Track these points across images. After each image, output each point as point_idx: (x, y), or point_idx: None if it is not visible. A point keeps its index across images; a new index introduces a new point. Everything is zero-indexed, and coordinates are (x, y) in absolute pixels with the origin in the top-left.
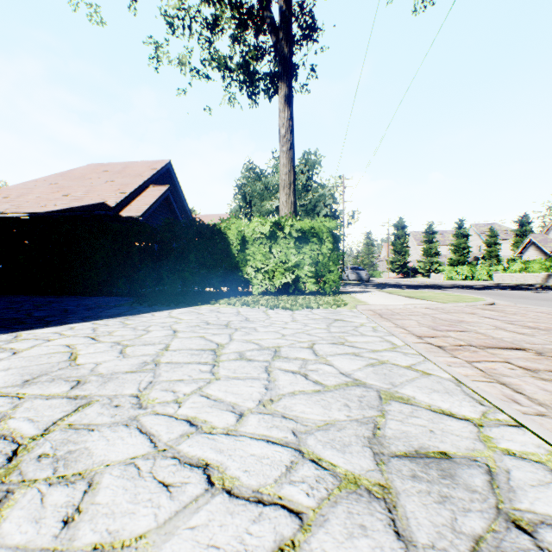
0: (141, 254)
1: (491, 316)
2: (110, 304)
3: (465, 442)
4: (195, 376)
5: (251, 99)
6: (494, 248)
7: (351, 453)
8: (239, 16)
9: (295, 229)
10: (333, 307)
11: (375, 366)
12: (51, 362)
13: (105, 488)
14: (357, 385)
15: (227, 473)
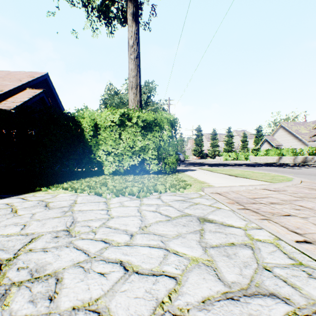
0: None
1: None
2: None
3: None
4: None
5: (107, 26)
6: (245, 143)
7: None
8: None
9: (141, 120)
10: (181, 190)
11: None
12: None
13: None
14: None
15: None
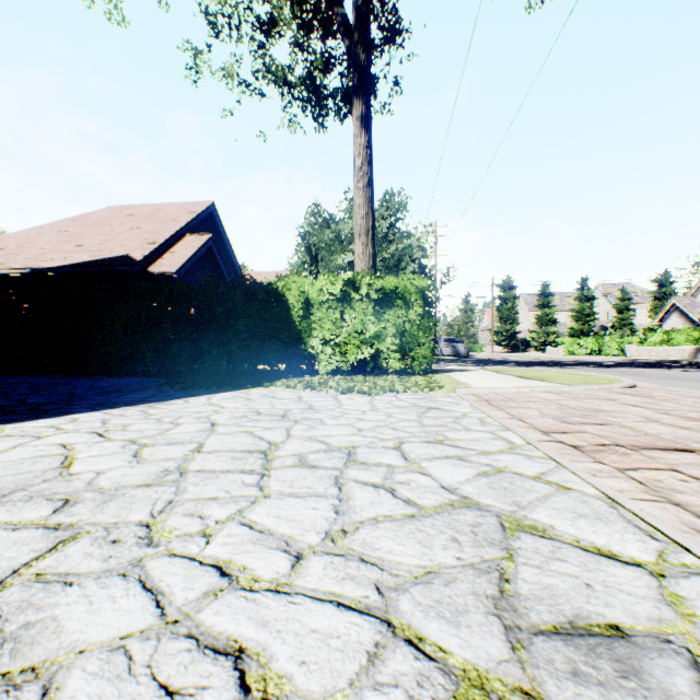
0: (174, 322)
1: (636, 403)
2: (132, 387)
3: (643, 605)
4: (235, 492)
5: (317, 122)
6: (627, 315)
7: (469, 627)
8: (302, 16)
9: (374, 289)
10: (425, 391)
11: (490, 475)
12: (34, 470)
13: (69, 699)
14: (467, 507)
15: (272, 666)
